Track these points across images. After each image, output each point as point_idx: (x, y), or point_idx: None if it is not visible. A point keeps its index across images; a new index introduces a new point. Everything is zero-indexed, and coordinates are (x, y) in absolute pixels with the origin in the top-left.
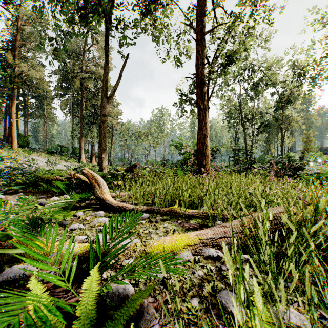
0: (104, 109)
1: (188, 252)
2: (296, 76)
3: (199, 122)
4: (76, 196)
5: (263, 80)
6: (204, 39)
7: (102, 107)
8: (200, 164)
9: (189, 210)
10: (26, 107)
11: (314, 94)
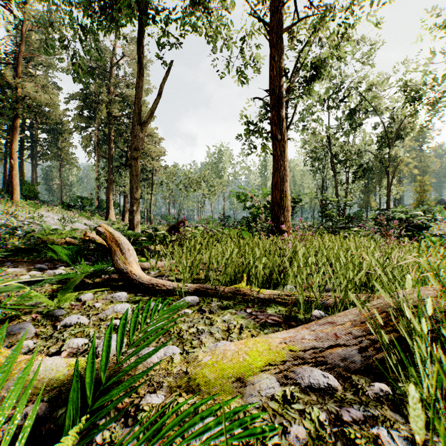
0: (137, 140)
1: (270, 378)
2: (410, 99)
3: (275, 160)
4: (85, 267)
5: (361, 105)
6: (281, 40)
7: (134, 137)
8: (276, 221)
9: (264, 291)
10: (35, 144)
11: (433, 125)
